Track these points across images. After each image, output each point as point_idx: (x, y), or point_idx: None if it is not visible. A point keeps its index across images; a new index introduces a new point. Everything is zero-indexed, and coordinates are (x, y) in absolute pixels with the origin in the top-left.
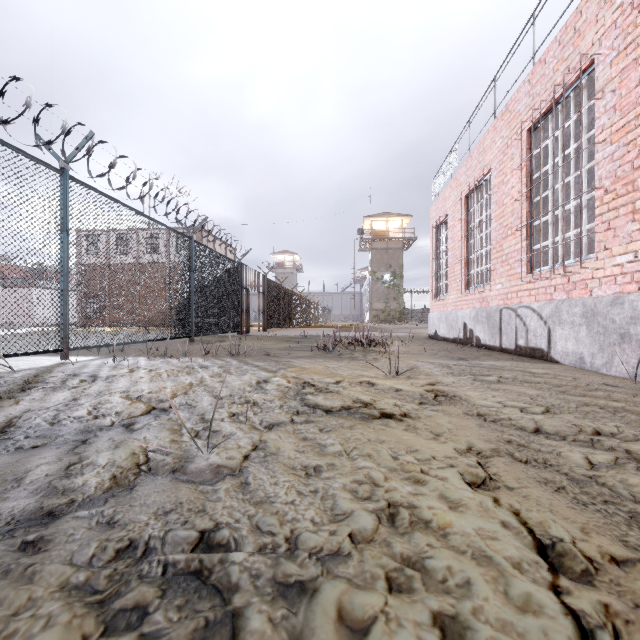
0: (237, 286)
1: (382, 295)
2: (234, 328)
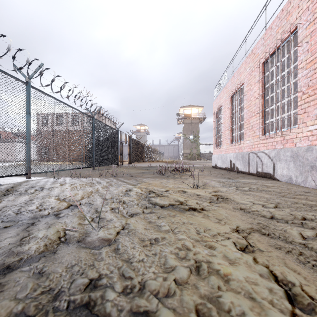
0: (116, 141)
1: (189, 146)
2: (115, 162)
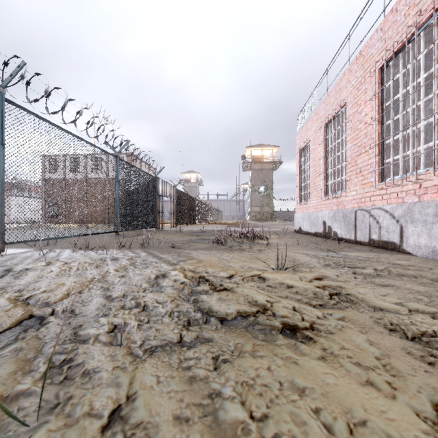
0: (154, 194)
1: (258, 201)
2: (152, 225)
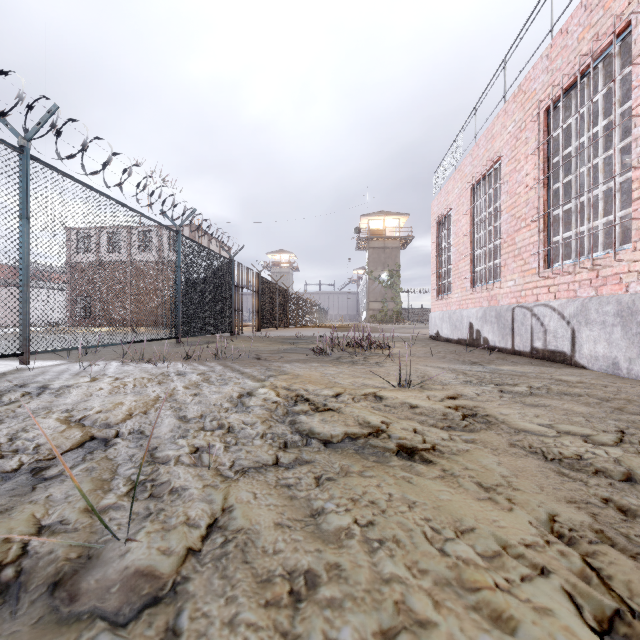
0: (229, 284)
1: (379, 295)
2: (226, 328)
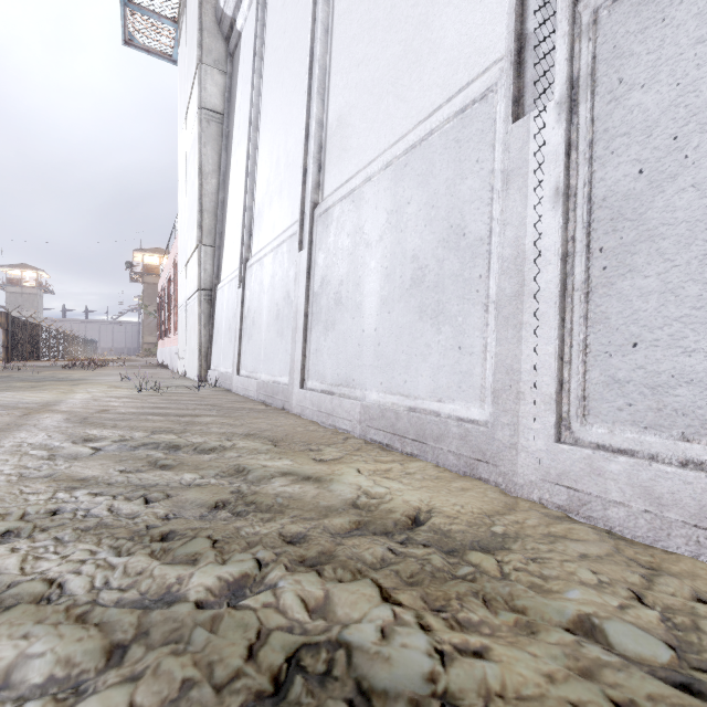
0: None
1: (155, 329)
2: None
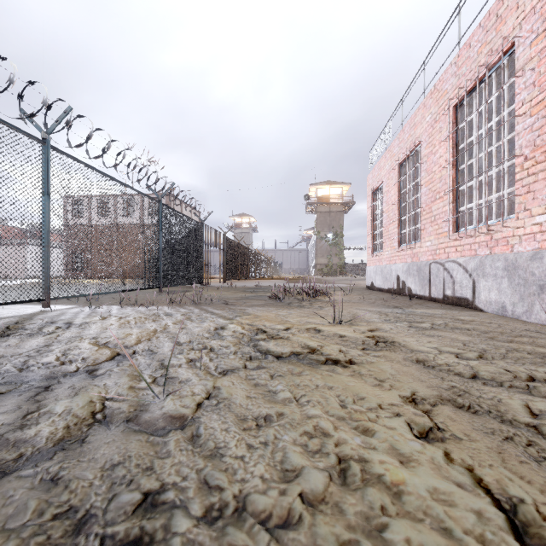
0: (200, 244)
1: (325, 252)
2: (198, 280)
